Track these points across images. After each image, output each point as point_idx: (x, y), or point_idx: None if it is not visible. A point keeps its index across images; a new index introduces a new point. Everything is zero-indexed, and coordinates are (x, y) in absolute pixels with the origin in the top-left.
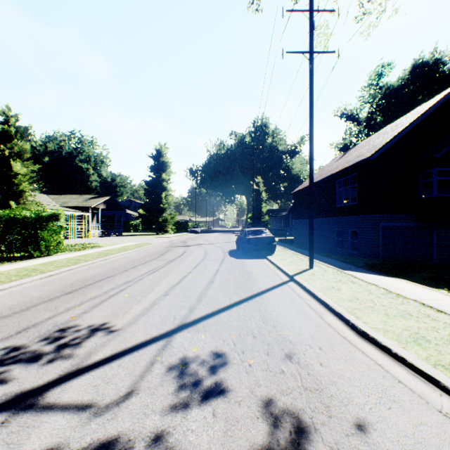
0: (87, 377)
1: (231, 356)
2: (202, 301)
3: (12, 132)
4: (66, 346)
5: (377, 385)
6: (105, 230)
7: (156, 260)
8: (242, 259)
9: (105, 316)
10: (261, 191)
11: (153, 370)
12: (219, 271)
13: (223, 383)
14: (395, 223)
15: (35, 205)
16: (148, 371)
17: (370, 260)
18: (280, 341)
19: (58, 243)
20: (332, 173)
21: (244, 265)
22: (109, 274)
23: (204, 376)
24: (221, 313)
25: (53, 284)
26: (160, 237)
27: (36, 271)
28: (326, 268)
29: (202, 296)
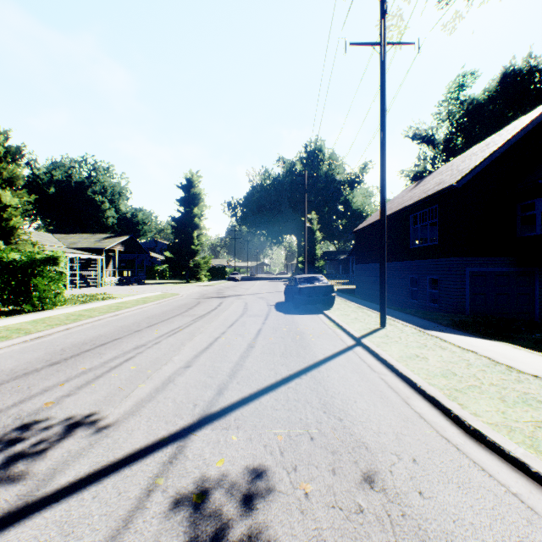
0: (35, 524)
1: (276, 476)
2: (237, 376)
3: (0, 153)
4: (21, 458)
5: (524, 541)
6: (123, 277)
7: (181, 316)
8: (292, 314)
9: (94, 402)
10: (315, 230)
11: (148, 506)
12: (262, 331)
13: (263, 536)
14: (487, 269)
15: (30, 246)
16: (139, 509)
17: (457, 316)
18: (352, 446)
19: (57, 294)
20: (406, 205)
21: (294, 323)
22: (116, 336)
23: (230, 520)
24: (262, 397)
25: (37, 350)
26: (191, 286)
27: (19, 332)
28: (403, 327)
29: (237, 368)
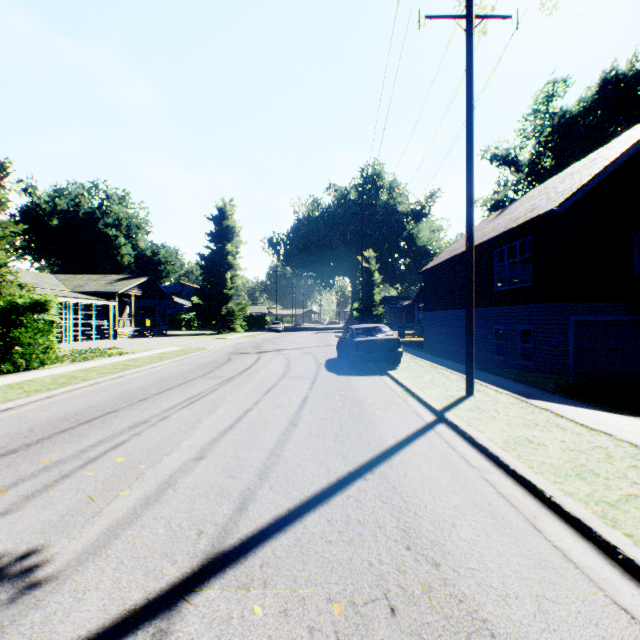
0: None
1: None
2: (271, 476)
3: None
4: None
5: None
6: (141, 327)
7: (204, 378)
8: (347, 375)
9: (41, 527)
10: (373, 270)
11: None
12: (309, 401)
13: None
14: (596, 317)
15: (16, 288)
16: None
17: (561, 378)
18: (466, 632)
19: (46, 349)
20: (489, 238)
21: (351, 387)
22: (111, 407)
23: None
24: (307, 516)
25: None
26: (222, 338)
27: None
28: (496, 394)
29: (271, 461)
